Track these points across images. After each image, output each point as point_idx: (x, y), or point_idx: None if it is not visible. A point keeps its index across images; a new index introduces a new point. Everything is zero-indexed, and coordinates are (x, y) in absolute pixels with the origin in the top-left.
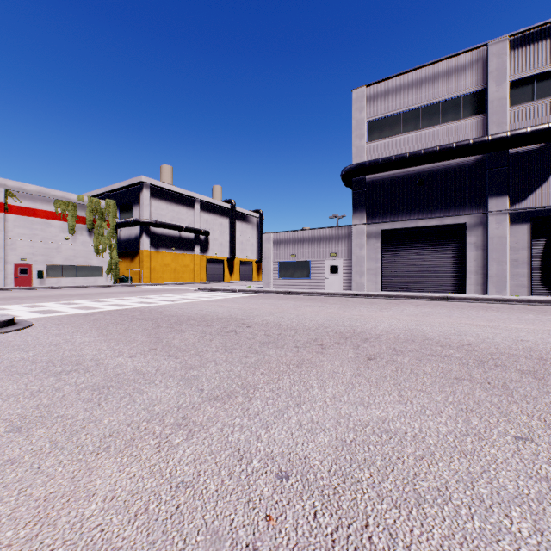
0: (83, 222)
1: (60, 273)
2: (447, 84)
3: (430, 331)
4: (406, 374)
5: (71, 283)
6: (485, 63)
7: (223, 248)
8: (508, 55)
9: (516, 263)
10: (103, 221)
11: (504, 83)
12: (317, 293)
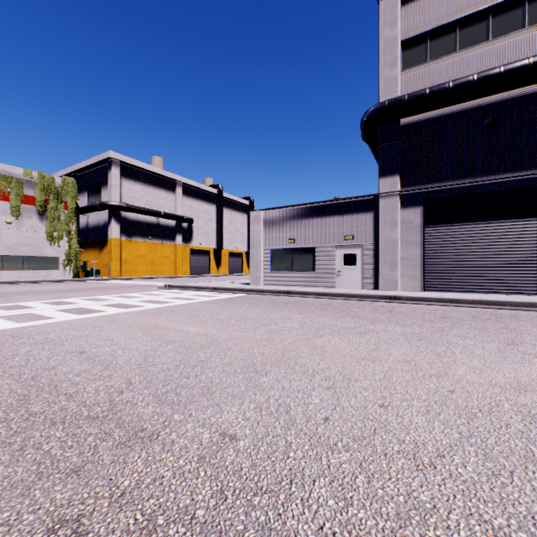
0: (31, 203)
1: None
2: None
3: None
4: None
5: (15, 278)
6: None
7: (209, 238)
8: None
9: None
10: (59, 203)
11: None
12: (328, 293)
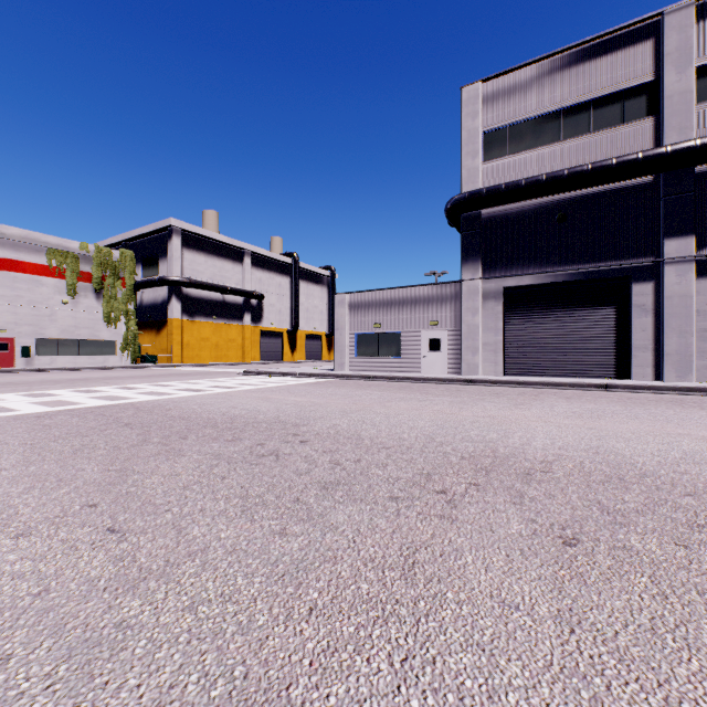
0: (87, 280)
1: (55, 350)
2: (601, 74)
3: (633, 451)
4: (702, 612)
5: (71, 364)
6: (659, 41)
7: (282, 317)
8: (695, 27)
9: (706, 335)
10: (117, 279)
11: (690, 68)
12: (411, 378)
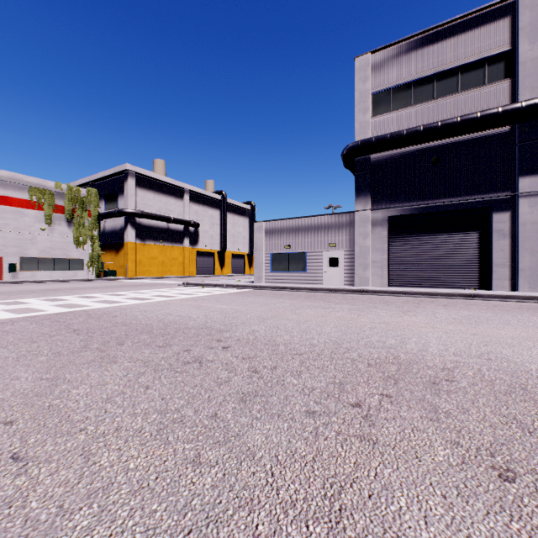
0: (61, 212)
1: (35, 266)
2: (467, 46)
3: (521, 358)
4: None
5: (48, 277)
6: (514, 18)
7: (213, 240)
8: None
9: None
10: (84, 211)
11: None
12: (315, 288)
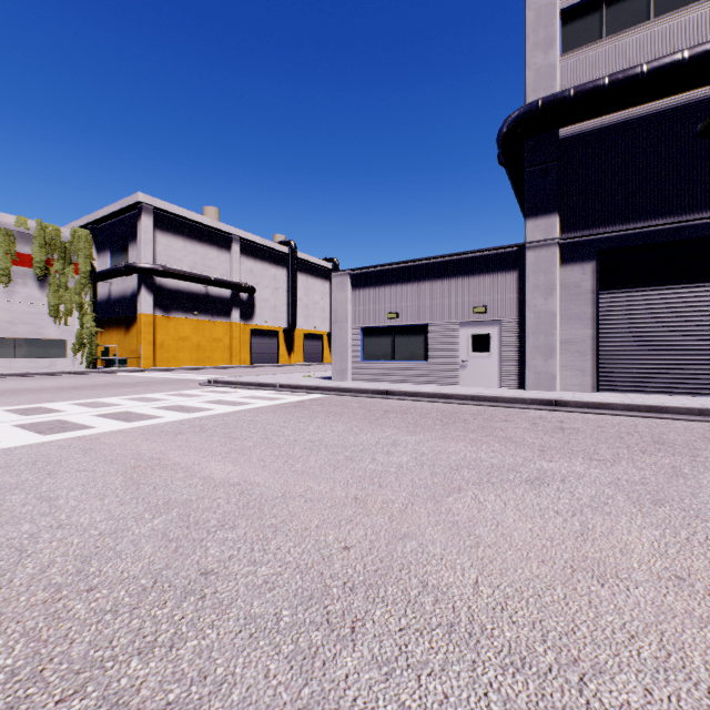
0: (27, 264)
1: None
2: None
3: None
4: None
5: (4, 369)
6: None
7: (277, 313)
8: None
9: None
10: (67, 264)
11: None
12: (450, 395)
